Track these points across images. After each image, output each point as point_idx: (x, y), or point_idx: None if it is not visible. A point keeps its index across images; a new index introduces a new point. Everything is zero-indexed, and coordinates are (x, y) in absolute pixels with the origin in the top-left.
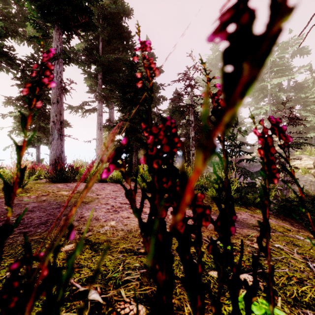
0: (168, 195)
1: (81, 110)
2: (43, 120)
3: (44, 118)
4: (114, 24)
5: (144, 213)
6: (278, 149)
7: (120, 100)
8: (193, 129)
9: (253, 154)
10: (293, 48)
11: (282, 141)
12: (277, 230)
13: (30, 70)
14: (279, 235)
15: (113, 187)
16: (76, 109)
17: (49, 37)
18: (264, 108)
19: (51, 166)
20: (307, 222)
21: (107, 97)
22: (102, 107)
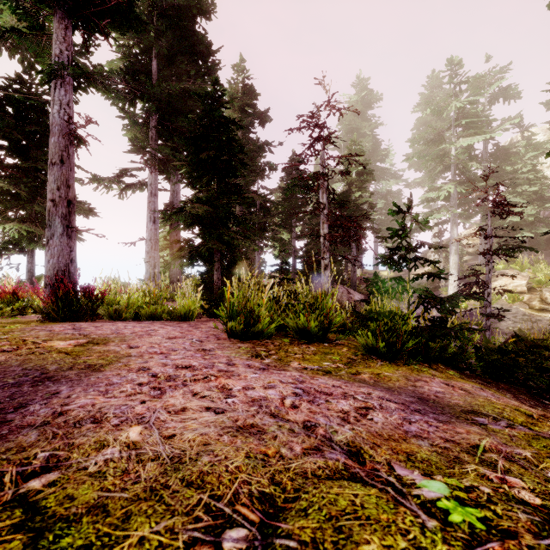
0: (279, 344)
1: (118, 185)
2: (41, 202)
3: (42, 198)
4: (181, 29)
5: (227, 393)
6: (468, 260)
7: (190, 164)
8: (326, 219)
9: (425, 268)
10: (492, 88)
11: (473, 247)
12: (515, 421)
13: (14, 104)
14: (527, 435)
15: (171, 329)
16: (108, 183)
17: (49, 38)
18: (445, 189)
19: (48, 289)
20: (539, 391)
21: (166, 161)
22: (157, 180)
